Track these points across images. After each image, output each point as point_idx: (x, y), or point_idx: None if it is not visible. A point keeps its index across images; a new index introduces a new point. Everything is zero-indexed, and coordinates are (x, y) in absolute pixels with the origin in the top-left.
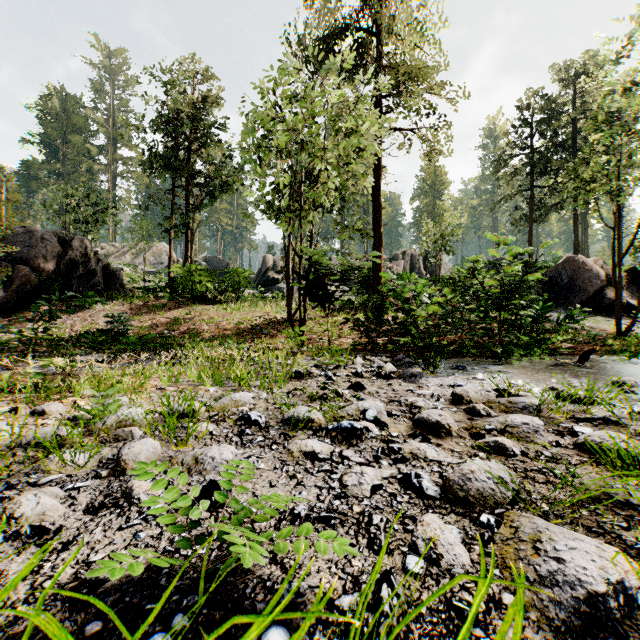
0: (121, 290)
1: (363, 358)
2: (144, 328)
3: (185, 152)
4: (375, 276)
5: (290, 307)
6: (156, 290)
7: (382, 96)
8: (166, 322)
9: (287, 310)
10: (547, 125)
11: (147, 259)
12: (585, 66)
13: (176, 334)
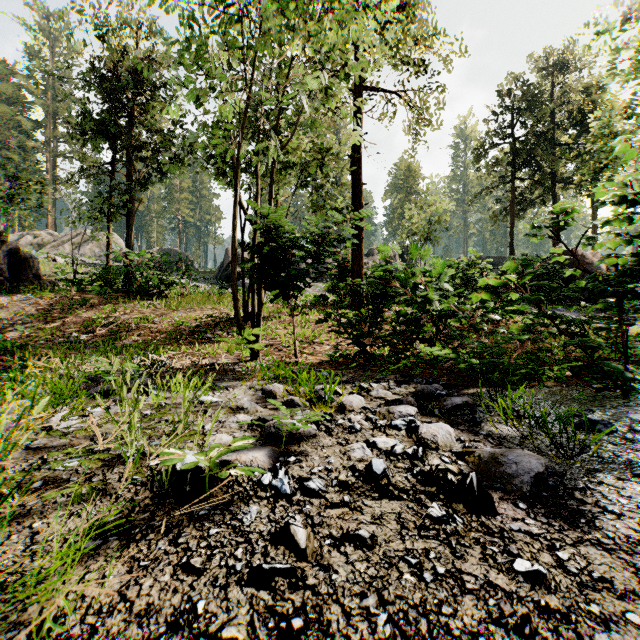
0: (36, 282)
1: (357, 387)
2: (48, 330)
3: (125, 117)
4: (355, 266)
5: (235, 298)
6: (81, 282)
7: (363, 47)
8: (82, 322)
9: (243, 306)
10: (530, 113)
11: (91, 250)
12: (564, 57)
13: (89, 338)
